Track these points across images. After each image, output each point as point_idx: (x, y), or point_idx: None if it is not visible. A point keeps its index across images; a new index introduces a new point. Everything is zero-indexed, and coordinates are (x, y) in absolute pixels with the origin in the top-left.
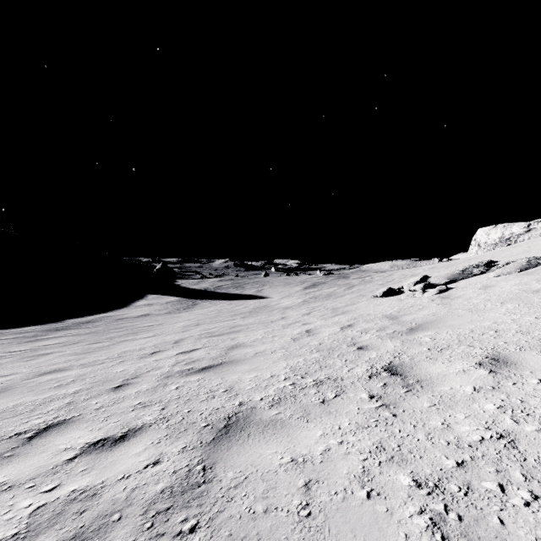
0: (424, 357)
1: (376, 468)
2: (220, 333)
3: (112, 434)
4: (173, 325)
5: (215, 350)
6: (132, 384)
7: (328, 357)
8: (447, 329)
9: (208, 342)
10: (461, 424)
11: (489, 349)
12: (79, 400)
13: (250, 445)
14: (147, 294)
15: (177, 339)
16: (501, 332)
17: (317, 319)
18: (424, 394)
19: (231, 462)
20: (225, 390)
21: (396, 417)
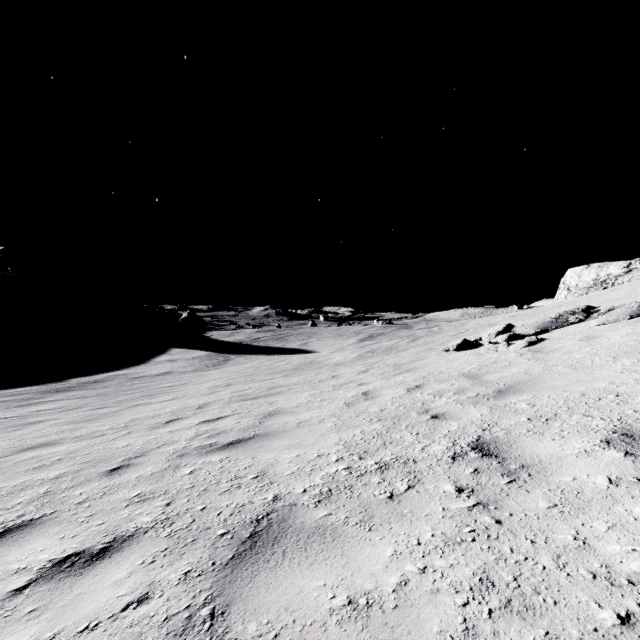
0: (525, 430)
1: (486, 624)
2: (255, 396)
3: (89, 546)
4: (199, 385)
5: (248, 418)
6: (134, 465)
7: (393, 428)
8: (548, 391)
9: (239, 408)
10: (604, 541)
11: (615, 420)
12: (60, 488)
13: (286, 570)
14: (170, 348)
15: (202, 403)
16: (625, 396)
17: (376, 379)
18: (536, 487)
19: (254, 603)
20: (255, 477)
21: (502, 524)
